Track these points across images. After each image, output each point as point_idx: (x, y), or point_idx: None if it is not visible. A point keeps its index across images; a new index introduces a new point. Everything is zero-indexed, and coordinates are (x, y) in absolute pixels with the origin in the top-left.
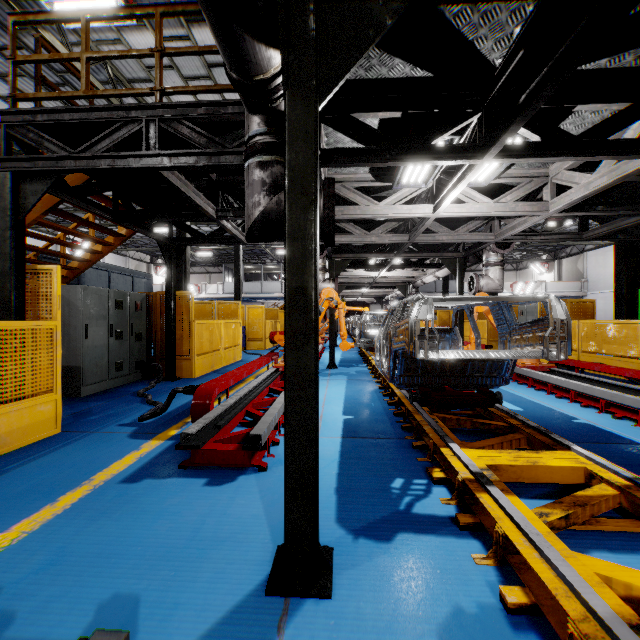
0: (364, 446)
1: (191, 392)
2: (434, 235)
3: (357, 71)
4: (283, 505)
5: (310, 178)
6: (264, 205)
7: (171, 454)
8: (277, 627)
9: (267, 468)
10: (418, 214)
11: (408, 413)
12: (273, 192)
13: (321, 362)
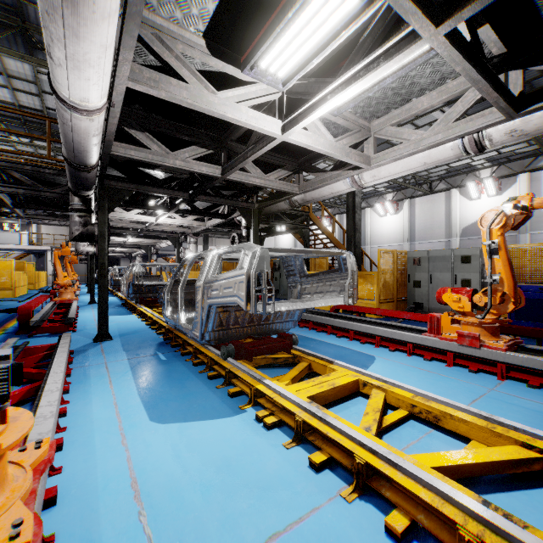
0: (120, 323)
1: (11, 311)
2: (160, 226)
3: (117, 174)
4: (90, 335)
5: (106, 235)
6: (81, 230)
7: (16, 336)
8: (100, 344)
9: (76, 331)
10: (148, 220)
11: (141, 312)
12: (85, 226)
13: (82, 301)
